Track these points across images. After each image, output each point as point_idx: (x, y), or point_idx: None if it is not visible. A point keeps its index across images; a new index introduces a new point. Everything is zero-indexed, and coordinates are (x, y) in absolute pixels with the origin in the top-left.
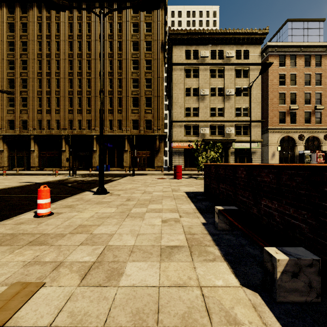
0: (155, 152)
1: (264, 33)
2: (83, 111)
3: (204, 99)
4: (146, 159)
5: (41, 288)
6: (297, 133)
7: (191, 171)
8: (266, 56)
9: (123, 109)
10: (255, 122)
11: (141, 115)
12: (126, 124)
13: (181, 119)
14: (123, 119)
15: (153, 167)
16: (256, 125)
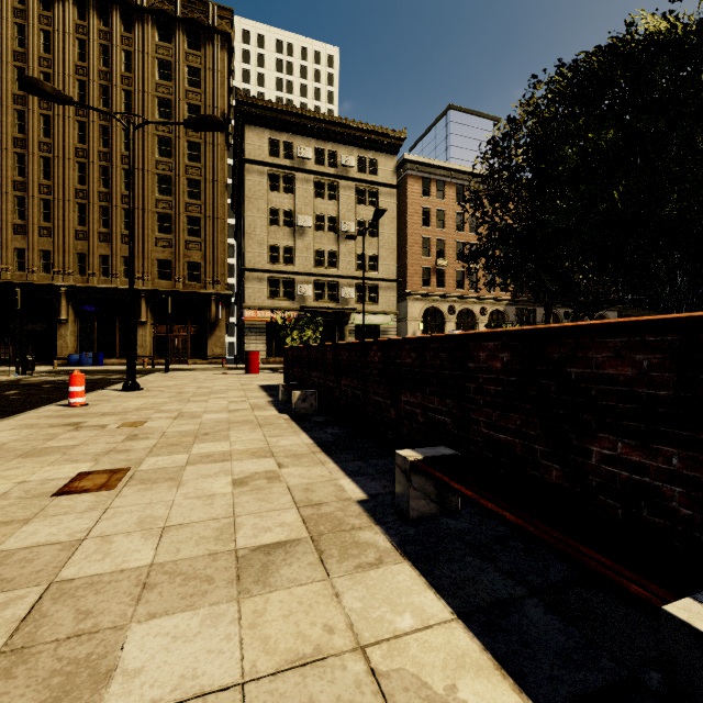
0: (208, 326)
1: (401, 138)
2: (29, 230)
3: (304, 235)
4: (189, 341)
5: (148, 422)
6: (446, 303)
7: (281, 364)
8: (404, 176)
9: (137, 236)
10: (388, 282)
11: (177, 252)
12: (143, 268)
13: (262, 266)
14: (136, 256)
15: (204, 357)
16: (389, 287)
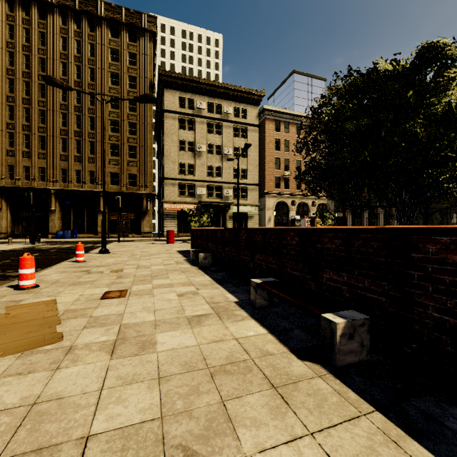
0: (141, 214)
1: (261, 95)
2: (32, 155)
3: (201, 156)
4: (129, 223)
5: (124, 270)
6: (290, 199)
7: (186, 237)
8: (263, 119)
9: (98, 158)
10: (253, 186)
11: (122, 168)
12: (101, 178)
13: (174, 176)
14: (97, 170)
15: (139, 233)
16: (254, 189)
